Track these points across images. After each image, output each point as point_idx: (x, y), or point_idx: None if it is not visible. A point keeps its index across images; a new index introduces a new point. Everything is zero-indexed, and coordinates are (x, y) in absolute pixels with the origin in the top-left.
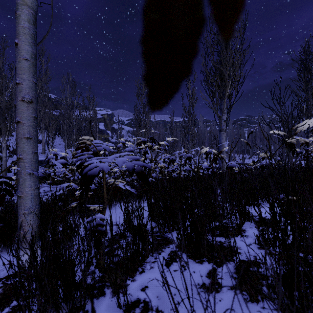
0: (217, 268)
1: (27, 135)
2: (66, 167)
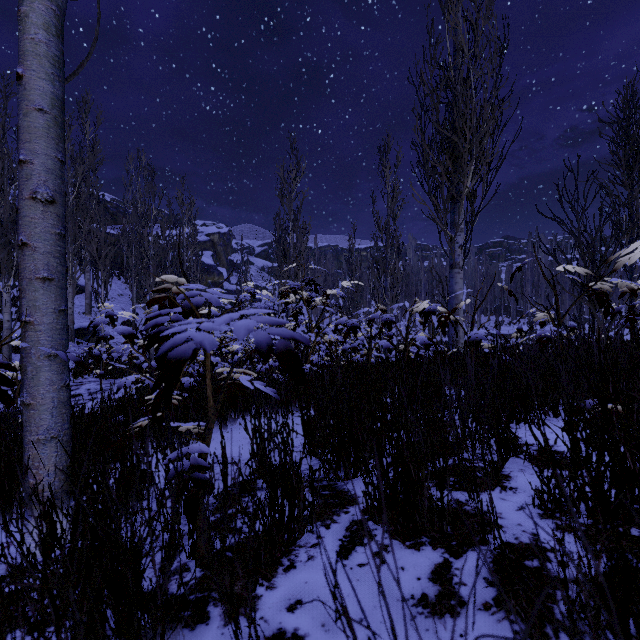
0: (453, 560)
1: (43, 272)
2: (132, 341)
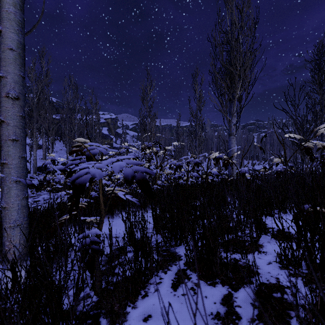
0: (233, 292)
1: (13, 136)
2: (64, 173)
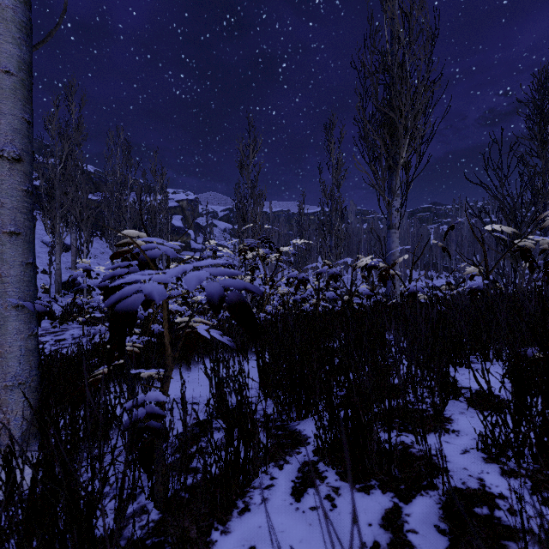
0: (403, 505)
1: (10, 227)
2: None
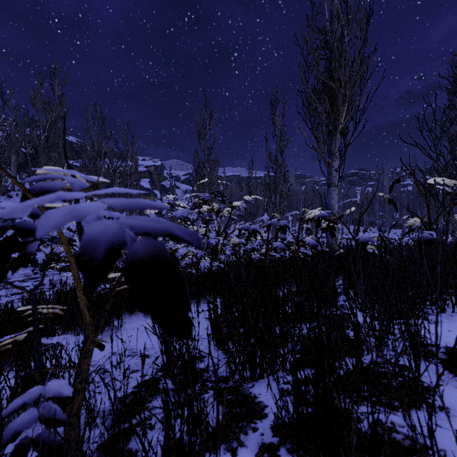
0: None
1: None
2: (69, 243)
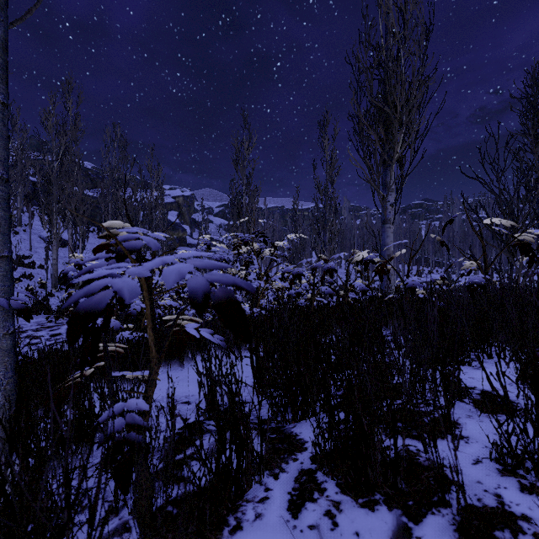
0: (413, 525)
1: None
2: None
